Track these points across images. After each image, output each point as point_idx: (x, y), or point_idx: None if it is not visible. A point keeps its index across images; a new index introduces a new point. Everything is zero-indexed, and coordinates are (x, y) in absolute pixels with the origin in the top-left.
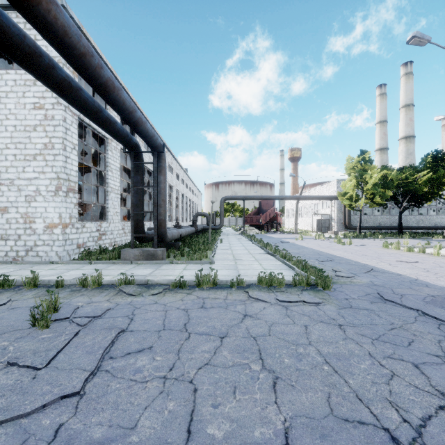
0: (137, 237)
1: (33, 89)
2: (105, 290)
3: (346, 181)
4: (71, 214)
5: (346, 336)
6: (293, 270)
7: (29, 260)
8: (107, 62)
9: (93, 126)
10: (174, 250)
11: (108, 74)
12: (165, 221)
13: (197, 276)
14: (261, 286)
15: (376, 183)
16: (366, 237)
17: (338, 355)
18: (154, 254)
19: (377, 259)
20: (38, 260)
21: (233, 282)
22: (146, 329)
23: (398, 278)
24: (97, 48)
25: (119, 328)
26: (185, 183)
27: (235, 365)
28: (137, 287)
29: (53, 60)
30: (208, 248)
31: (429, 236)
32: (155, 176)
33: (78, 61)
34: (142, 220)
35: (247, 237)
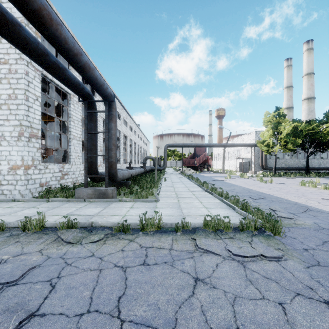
0: (91, 177)
1: None
2: (45, 234)
3: (264, 132)
4: (33, 157)
5: None
6: (232, 209)
7: None
8: (69, 29)
9: (56, 82)
10: (124, 188)
11: None
12: (115, 163)
13: (140, 220)
14: (207, 230)
15: (288, 133)
16: (281, 176)
17: None
18: (105, 192)
19: (303, 196)
20: (3, 198)
21: (178, 226)
22: (63, 312)
23: None
24: (59, 15)
25: (25, 311)
26: (137, 134)
27: None
28: (78, 231)
29: None
30: (154, 186)
31: None
32: (106, 123)
33: None
34: (95, 162)
35: (186, 176)
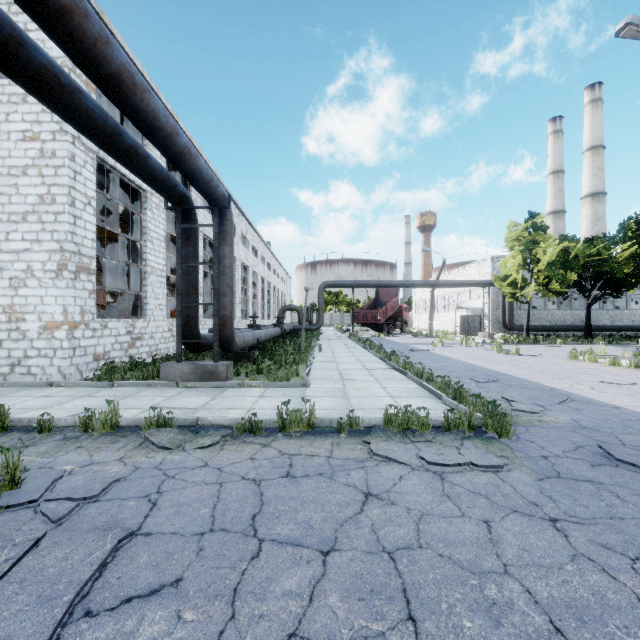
0: (187, 344)
1: (22, 108)
2: (121, 437)
3: (507, 259)
4: (83, 307)
5: (574, 549)
6: (438, 399)
7: (16, 380)
8: (144, 72)
9: (121, 170)
10: (246, 364)
11: (121, 57)
12: (231, 318)
13: (280, 413)
14: (391, 429)
15: (552, 262)
16: (538, 342)
17: (575, 607)
18: (214, 371)
19: (568, 378)
20: (30, 380)
21: (342, 423)
22: (176, 531)
23: (618, 414)
24: (127, 49)
25: (123, 528)
26: (266, 263)
27: (356, 639)
28: (177, 432)
29: (20, 30)
30: (300, 360)
31: (632, 341)
32: (215, 246)
33: (59, 23)
34: (195, 316)
35: (359, 342)
